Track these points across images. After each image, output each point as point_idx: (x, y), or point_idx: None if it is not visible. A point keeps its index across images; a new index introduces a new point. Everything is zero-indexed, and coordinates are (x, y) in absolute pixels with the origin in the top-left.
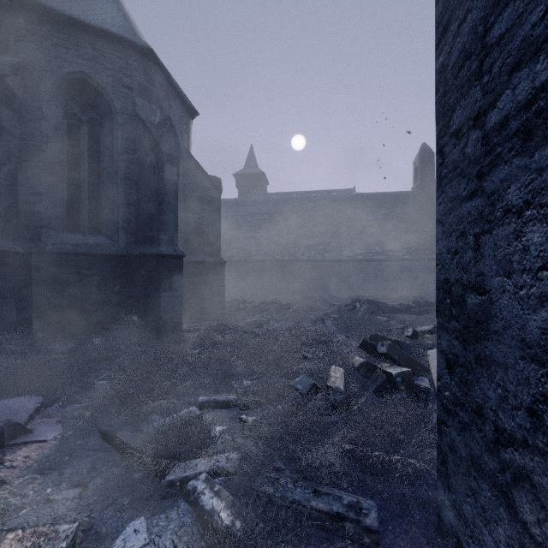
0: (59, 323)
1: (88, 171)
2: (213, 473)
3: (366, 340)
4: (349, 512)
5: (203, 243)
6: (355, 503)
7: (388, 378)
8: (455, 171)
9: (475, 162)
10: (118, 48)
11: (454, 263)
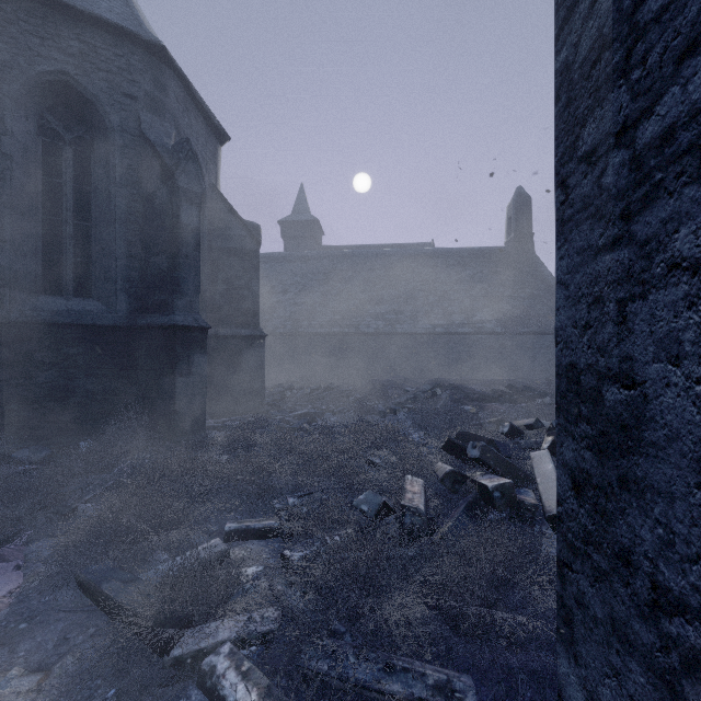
0: (29, 421)
1: (73, 210)
2: (242, 641)
3: (452, 439)
4: (437, 697)
5: (236, 311)
6: (445, 682)
7: (482, 492)
8: (587, 211)
9: (619, 196)
10: (116, 42)
11: (584, 341)
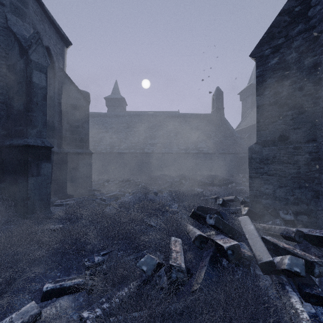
0: None
1: None
2: None
3: (195, 211)
4: None
5: (75, 139)
6: None
7: (218, 248)
8: None
9: None
10: None
11: None
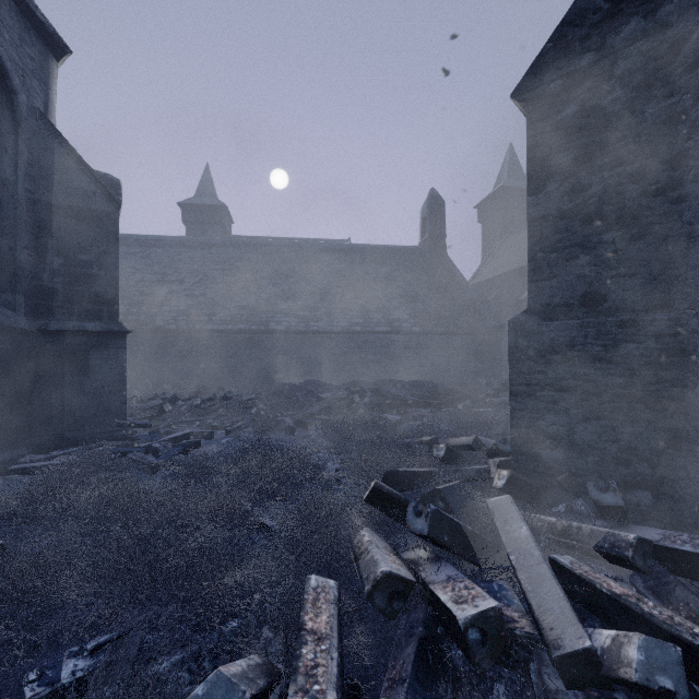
0: None
1: None
2: None
3: (380, 487)
4: None
5: (79, 296)
6: None
7: (439, 612)
8: None
9: None
10: None
11: None
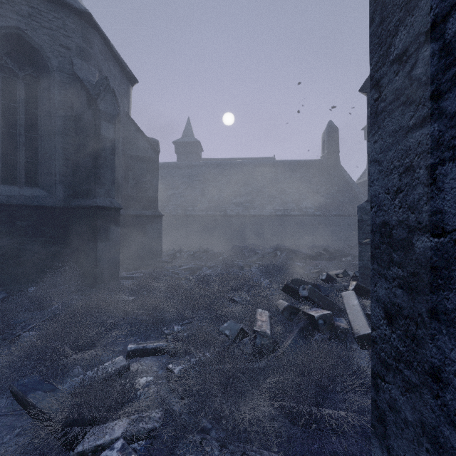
0: None
1: (25, 126)
2: (132, 436)
3: (288, 284)
4: None
5: (142, 198)
6: None
7: (310, 320)
8: (398, 101)
9: (429, 81)
10: (55, 8)
11: (395, 203)
